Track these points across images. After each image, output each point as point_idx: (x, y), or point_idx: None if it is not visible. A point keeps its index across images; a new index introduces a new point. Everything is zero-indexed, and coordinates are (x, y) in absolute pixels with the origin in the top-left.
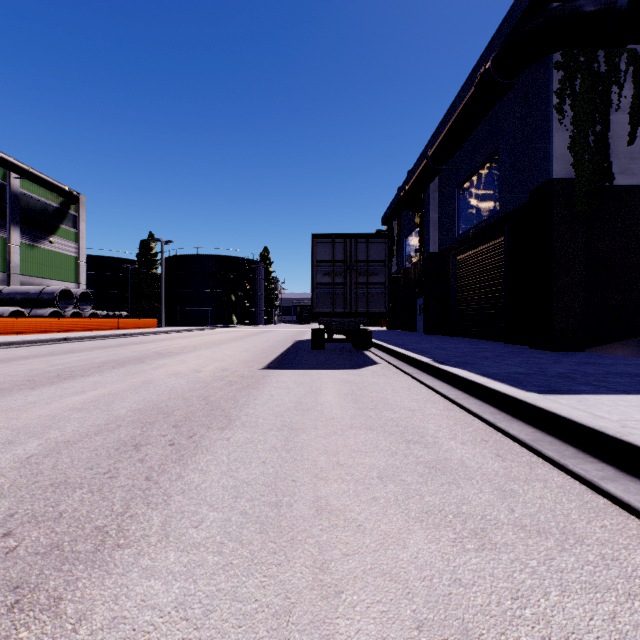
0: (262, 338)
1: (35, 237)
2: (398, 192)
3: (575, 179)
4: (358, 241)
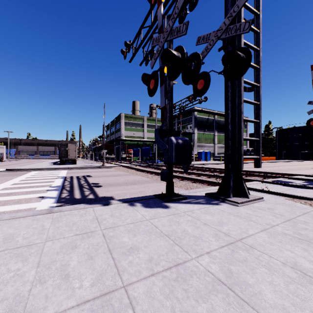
0: None
1: None
2: None
3: None
4: None
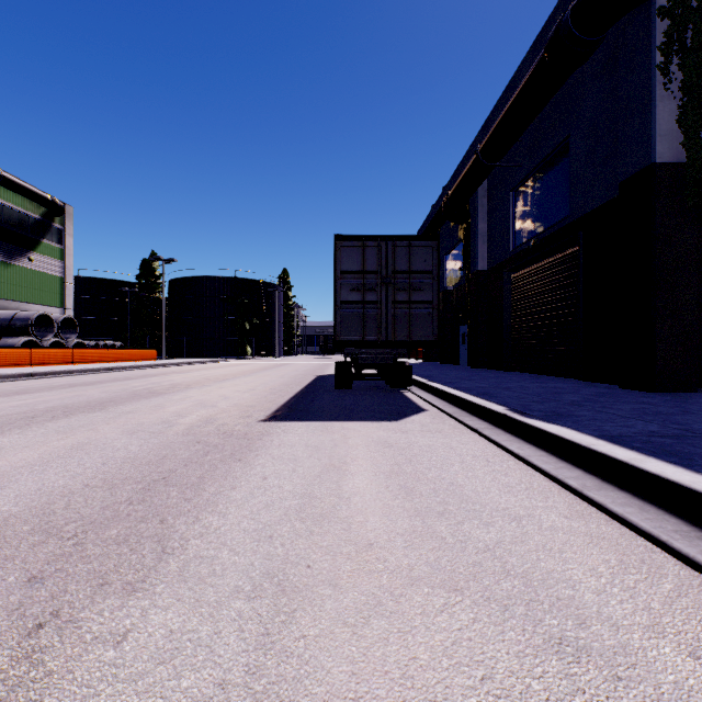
0: (276, 373)
1: (10, 253)
2: (438, 200)
3: (686, 163)
4: (397, 245)
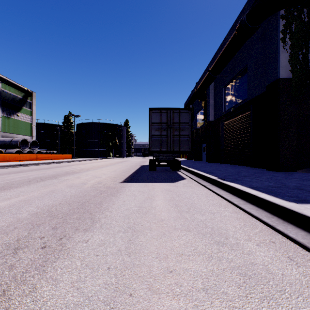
0: (124, 164)
1: (9, 113)
2: (193, 90)
3: (292, 78)
4: (174, 112)
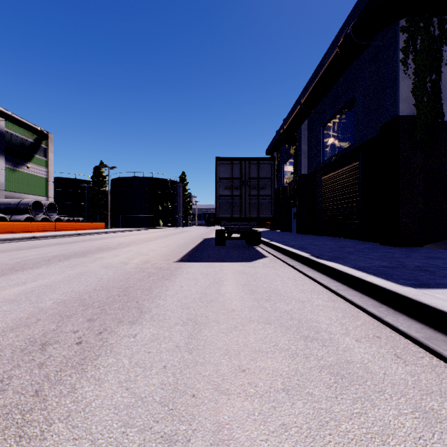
0: (179, 236)
1: (16, 163)
2: (278, 131)
3: (416, 116)
4: (251, 163)
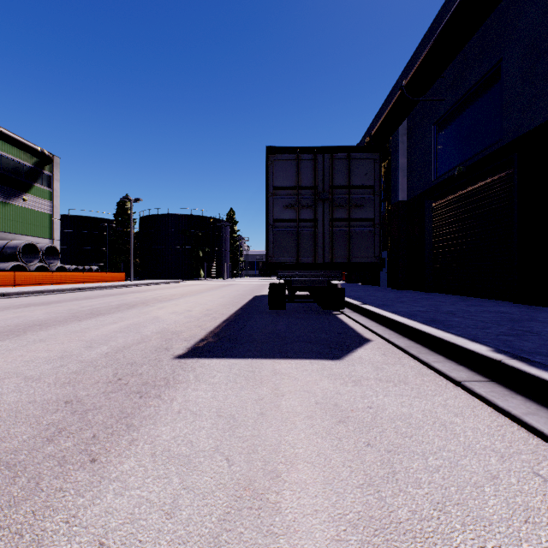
0: (219, 293)
1: (7, 194)
2: (360, 143)
3: None
4: (335, 157)
